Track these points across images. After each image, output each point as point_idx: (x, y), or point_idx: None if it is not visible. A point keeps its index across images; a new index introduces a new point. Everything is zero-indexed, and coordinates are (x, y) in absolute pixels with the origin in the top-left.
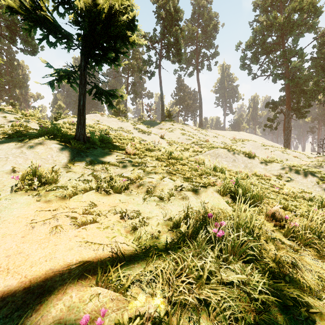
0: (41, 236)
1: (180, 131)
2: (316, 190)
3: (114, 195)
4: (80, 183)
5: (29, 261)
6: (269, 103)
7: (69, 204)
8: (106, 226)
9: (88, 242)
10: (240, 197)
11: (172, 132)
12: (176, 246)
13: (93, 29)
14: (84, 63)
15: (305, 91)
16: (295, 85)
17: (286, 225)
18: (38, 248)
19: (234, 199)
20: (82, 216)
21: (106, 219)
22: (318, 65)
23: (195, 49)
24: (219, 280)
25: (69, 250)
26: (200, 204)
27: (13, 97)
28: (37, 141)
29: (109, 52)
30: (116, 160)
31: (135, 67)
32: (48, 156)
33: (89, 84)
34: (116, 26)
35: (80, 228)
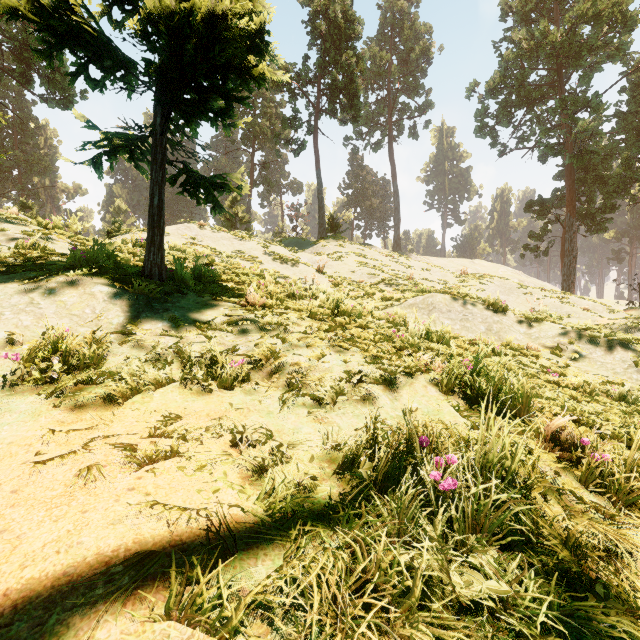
0: (56, 489)
1: (356, 258)
2: (633, 378)
3: (220, 392)
4: (149, 368)
5: (19, 554)
6: (533, 204)
7: (123, 414)
8: (200, 465)
9: (157, 504)
10: (490, 402)
11: (341, 260)
12: (352, 512)
13: (179, 48)
14: (160, 121)
15: (605, 179)
16: (585, 167)
17: (584, 458)
18: (44, 520)
19: (472, 402)
20: (149, 441)
21: (200, 448)
22: (631, 128)
23: (386, 96)
24: (447, 594)
25: (112, 524)
26: (401, 413)
27: (27, 191)
28: (64, 280)
29: (213, 97)
30: (226, 319)
31: (267, 132)
32: (86, 310)
33: (171, 162)
34: (226, 43)
35: (142, 470)
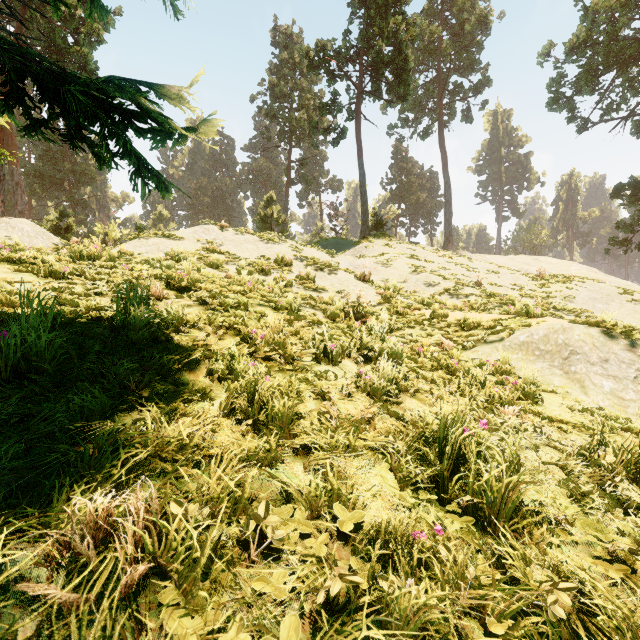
0: None
1: (408, 260)
2: None
3: None
4: None
5: None
6: (624, 187)
7: None
8: None
9: None
10: None
11: (389, 263)
12: None
13: None
14: None
15: None
16: None
17: None
18: None
19: None
20: None
21: None
22: None
23: (436, 77)
24: None
25: None
26: None
27: (75, 201)
28: None
29: None
30: None
31: (304, 125)
32: None
33: None
34: None
35: None
